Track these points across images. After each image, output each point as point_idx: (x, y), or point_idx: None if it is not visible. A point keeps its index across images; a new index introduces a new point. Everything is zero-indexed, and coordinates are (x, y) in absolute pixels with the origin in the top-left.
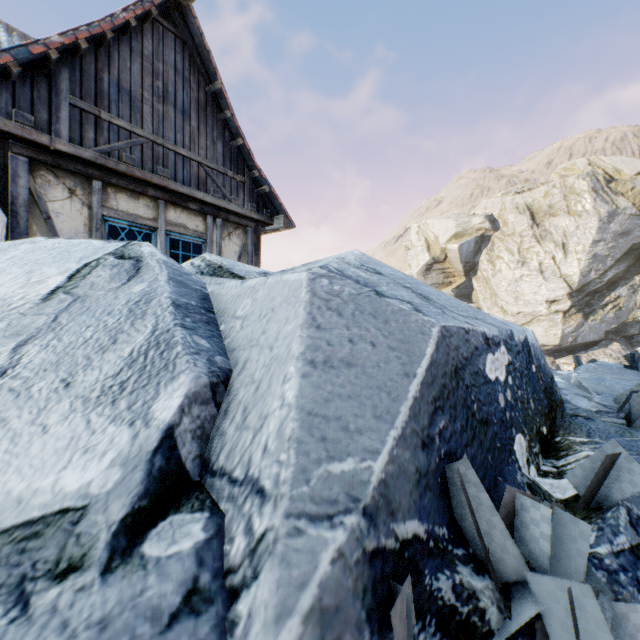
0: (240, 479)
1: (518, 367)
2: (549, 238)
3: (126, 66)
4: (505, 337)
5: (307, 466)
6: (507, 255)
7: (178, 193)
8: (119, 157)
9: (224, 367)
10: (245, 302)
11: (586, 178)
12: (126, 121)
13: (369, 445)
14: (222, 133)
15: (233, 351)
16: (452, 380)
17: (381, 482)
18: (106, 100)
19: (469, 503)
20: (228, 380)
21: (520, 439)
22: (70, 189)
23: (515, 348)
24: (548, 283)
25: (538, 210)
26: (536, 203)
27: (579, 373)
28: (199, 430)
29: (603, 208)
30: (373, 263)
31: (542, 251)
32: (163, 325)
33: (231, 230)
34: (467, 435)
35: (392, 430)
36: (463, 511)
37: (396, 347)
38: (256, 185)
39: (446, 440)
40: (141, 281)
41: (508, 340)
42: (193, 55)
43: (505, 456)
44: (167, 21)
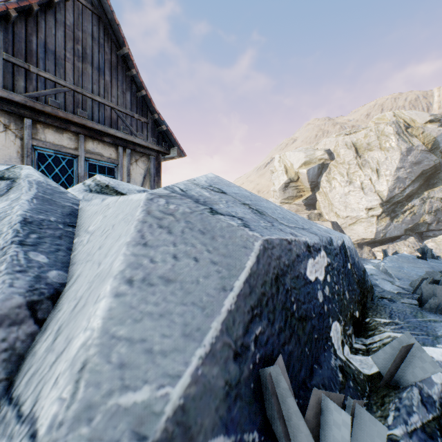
0: (25, 414)
1: (336, 266)
2: (367, 165)
3: (51, 32)
4: (325, 243)
5: (94, 400)
6: (339, 177)
7: (94, 129)
8: (46, 101)
9: (56, 282)
10: (98, 218)
11: (392, 125)
12: (51, 74)
13: (171, 368)
14: (130, 86)
15: (74, 264)
16: (272, 287)
17: (178, 409)
18: (35, 57)
19: (278, 407)
20: (58, 294)
21: (336, 326)
22: (5, 125)
23: (334, 251)
24: (367, 196)
25: (360, 146)
26: (359, 142)
27: (386, 263)
28: (5, 353)
29: (403, 145)
30: (222, 184)
31: (363, 174)
32: (1, 242)
33: (138, 158)
34: (285, 334)
35: (199, 349)
36: (274, 413)
37: (218, 261)
38: (157, 125)
39: (262, 344)
40: (6, 199)
41: (328, 245)
42: (107, 27)
43: (322, 344)
44: (85, 1)
